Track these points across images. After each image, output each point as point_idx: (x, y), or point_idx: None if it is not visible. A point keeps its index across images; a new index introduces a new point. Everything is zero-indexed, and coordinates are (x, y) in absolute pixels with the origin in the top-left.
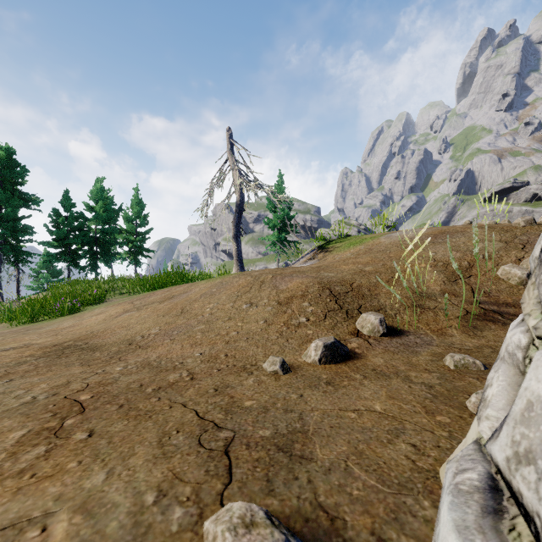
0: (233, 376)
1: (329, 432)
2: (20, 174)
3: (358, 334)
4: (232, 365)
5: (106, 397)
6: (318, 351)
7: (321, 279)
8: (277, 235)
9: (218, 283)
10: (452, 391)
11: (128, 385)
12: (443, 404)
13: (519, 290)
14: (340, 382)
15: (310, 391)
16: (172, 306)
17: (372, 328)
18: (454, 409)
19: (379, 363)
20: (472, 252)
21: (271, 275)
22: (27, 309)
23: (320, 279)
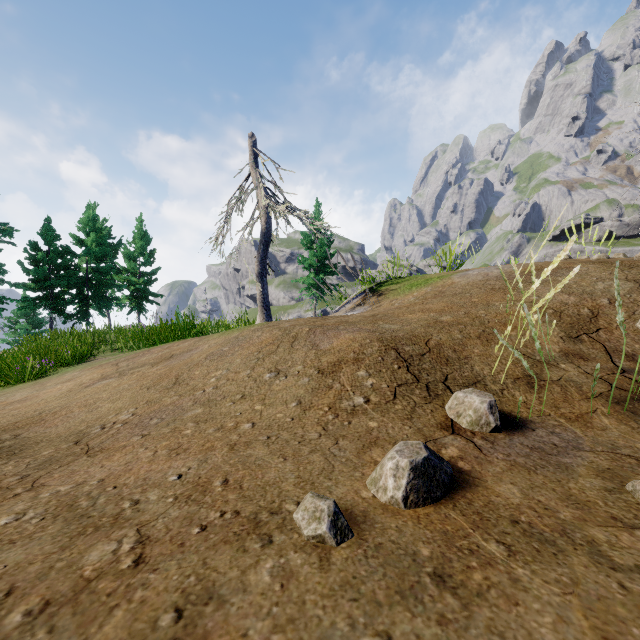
0: (229, 551)
1: None
2: None
3: (454, 429)
4: (232, 512)
5: None
6: (401, 480)
7: (381, 333)
8: (314, 276)
9: (232, 338)
10: None
11: None
12: None
13: None
14: (466, 573)
15: (406, 618)
16: (165, 371)
17: (476, 417)
18: None
19: (516, 500)
20: (593, 295)
21: (307, 328)
22: None
23: (380, 334)
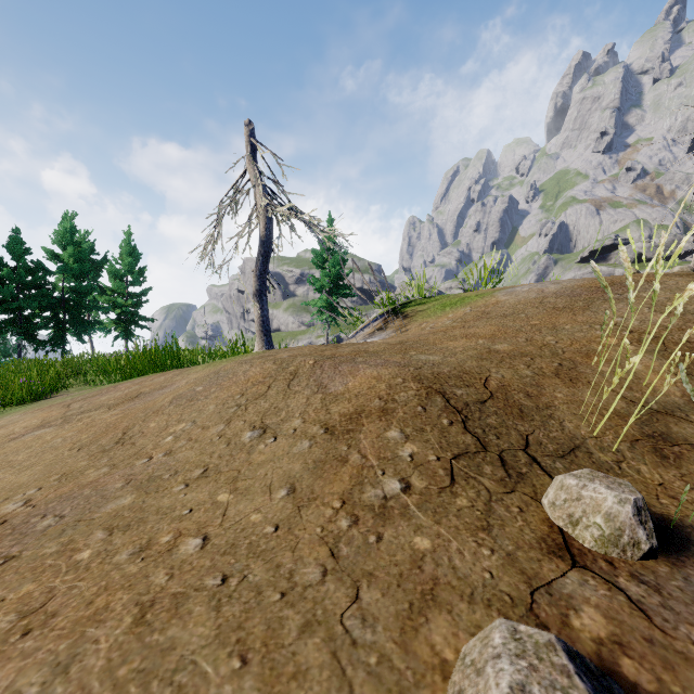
0: None
1: None
2: None
3: (572, 553)
4: None
5: None
6: None
7: (417, 368)
8: (326, 299)
9: (211, 373)
10: None
11: None
12: None
13: None
14: None
15: None
16: (116, 419)
17: (611, 530)
18: None
19: None
20: None
21: (312, 360)
22: None
23: (416, 370)
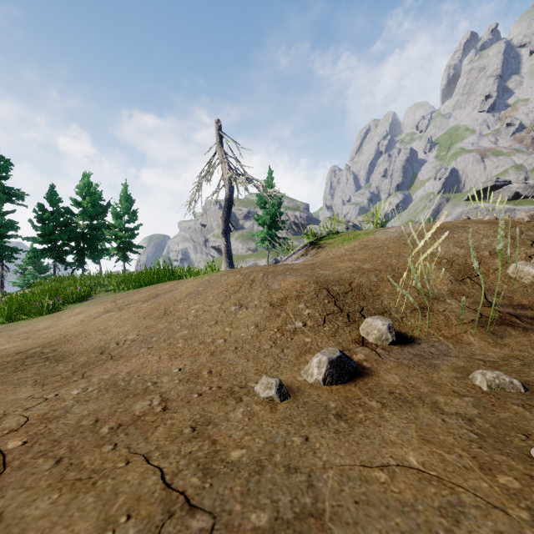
0: (217, 404)
1: (354, 514)
2: (4, 168)
3: (363, 343)
4: (216, 387)
5: (43, 443)
6: (322, 369)
7: (317, 277)
8: (267, 231)
9: (205, 281)
10: (500, 428)
11: (79, 421)
12: (497, 451)
13: (533, 289)
14: (354, 414)
15: (317, 431)
16: (155, 306)
17: (379, 335)
18: (515, 461)
19: (395, 382)
20: (478, 249)
21: (262, 273)
22: (4, 308)
23: (316, 278)
